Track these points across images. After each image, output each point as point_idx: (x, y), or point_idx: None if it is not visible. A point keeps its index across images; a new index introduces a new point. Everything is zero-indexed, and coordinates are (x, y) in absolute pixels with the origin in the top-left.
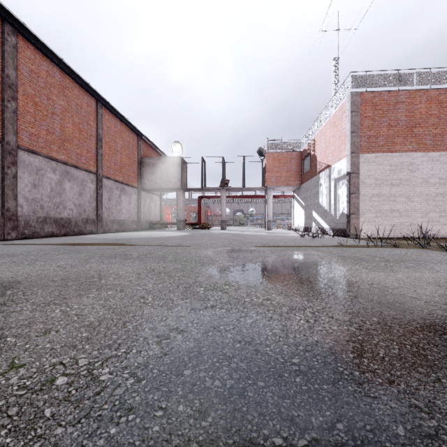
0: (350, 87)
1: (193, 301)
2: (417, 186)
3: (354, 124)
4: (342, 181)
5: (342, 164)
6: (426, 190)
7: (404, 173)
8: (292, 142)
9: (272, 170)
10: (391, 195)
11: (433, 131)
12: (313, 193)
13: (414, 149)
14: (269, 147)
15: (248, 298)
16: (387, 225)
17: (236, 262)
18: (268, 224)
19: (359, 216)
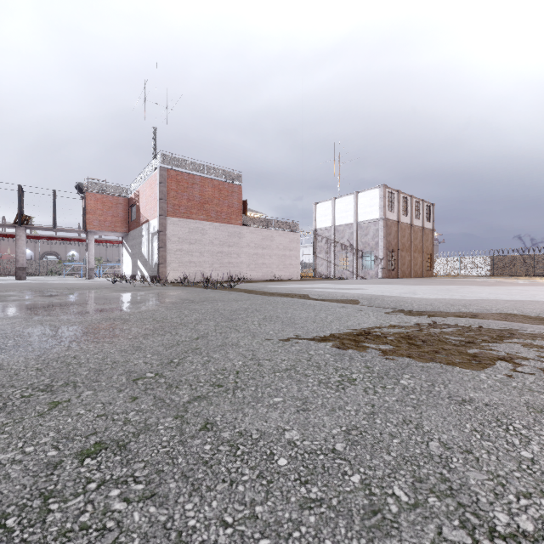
0: (160, 162)
1: (8, 302)
2: (206, 245)
3: (162, 193)
4: (156, 236)
5: (156, 222)
6: (212, 248)
7: (198, 235)
8: (119, 186)
9: (95, 212)
10: (190, 250)
11: (216, 209)
12: (138, 243)
13: (205, 219)
14: (90, 186)
15: (38, 300)
16: (187, 273)
17: (34, 295)
18: (90, 272)
19: (166, 266)
